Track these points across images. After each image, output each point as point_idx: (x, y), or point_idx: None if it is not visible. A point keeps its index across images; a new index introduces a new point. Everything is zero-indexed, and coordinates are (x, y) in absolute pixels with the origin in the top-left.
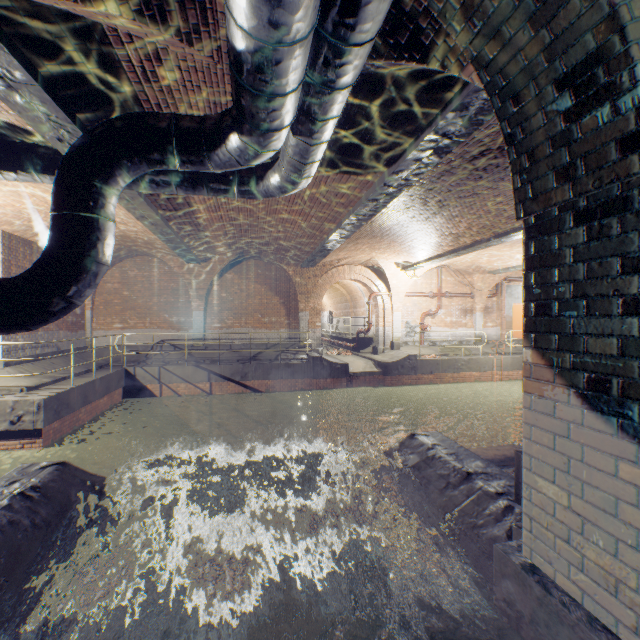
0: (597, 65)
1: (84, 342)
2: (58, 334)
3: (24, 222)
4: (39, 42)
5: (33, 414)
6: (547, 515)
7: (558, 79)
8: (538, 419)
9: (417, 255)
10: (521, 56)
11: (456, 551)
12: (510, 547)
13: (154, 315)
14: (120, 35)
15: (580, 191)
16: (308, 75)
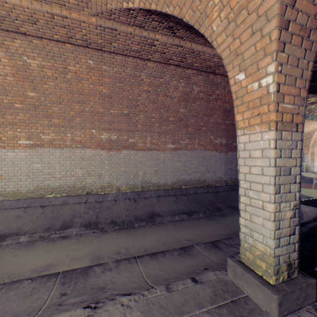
0: None
1: None
2: None
3: None
4: None
5: None
6: None
7: None
8: None
9: None
10: None
11: None
12: None
13: None
14: None
15: None
16: None
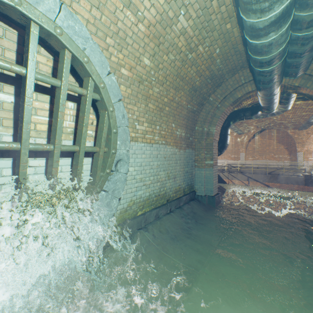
0: None
1: None
2: None
3: None
4: None
5: None
6: None
7: None
8: None
9: None
10: None
11: None
12: None
13: (224, 154)
14: None
15: None
16: (280, 98)
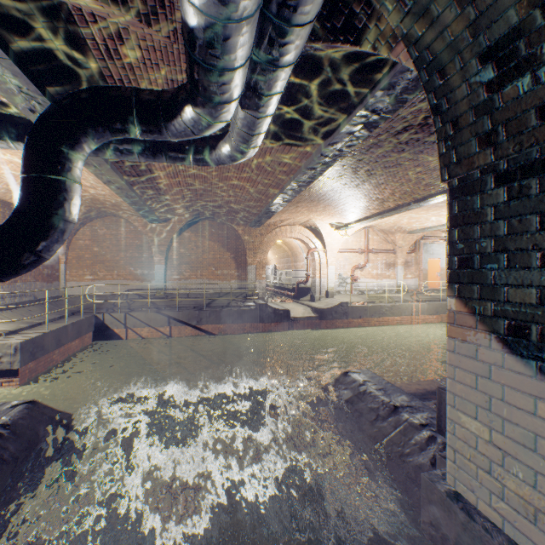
0: (519, 38)
1: (58, 292)
2: (35, 285)
3: (3, 186)
4: (9, 19)
5: (10, 356)
6: (470, 448)
7: (482, 53)
8: (461, 361)
9: (348, 217)
10: (448, 32)
11: (386, 477)
12: (435, 476)
13: (121, 268)
14: (84, 14)
15: (501, 155)
16: (254, 53)
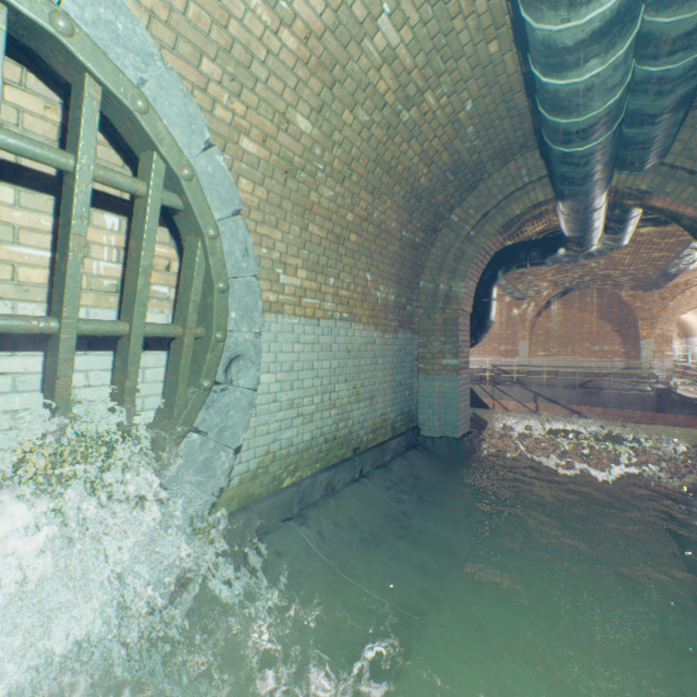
0: None
1: None
2: None
3: None
4: None
5: None
6: None
7: None
8: None
9: None
10: None
11: None
12: None
13: (485, 344)
14: None
15: None
16: (607, 219)
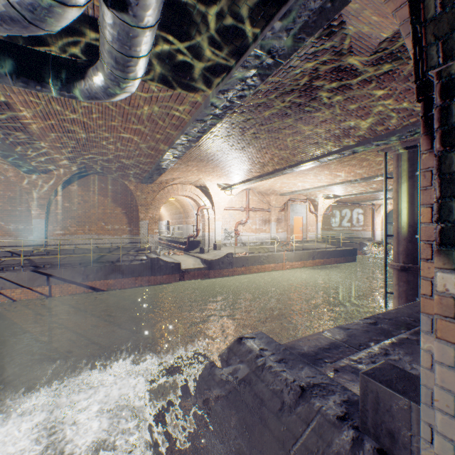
0: None
1: None
2: None
3: None
4: None
5: None
6: None
7: None
8: None
9: (234, 178)
10: None
11: None
12: None
13: None
14: None
15: None
16: None
